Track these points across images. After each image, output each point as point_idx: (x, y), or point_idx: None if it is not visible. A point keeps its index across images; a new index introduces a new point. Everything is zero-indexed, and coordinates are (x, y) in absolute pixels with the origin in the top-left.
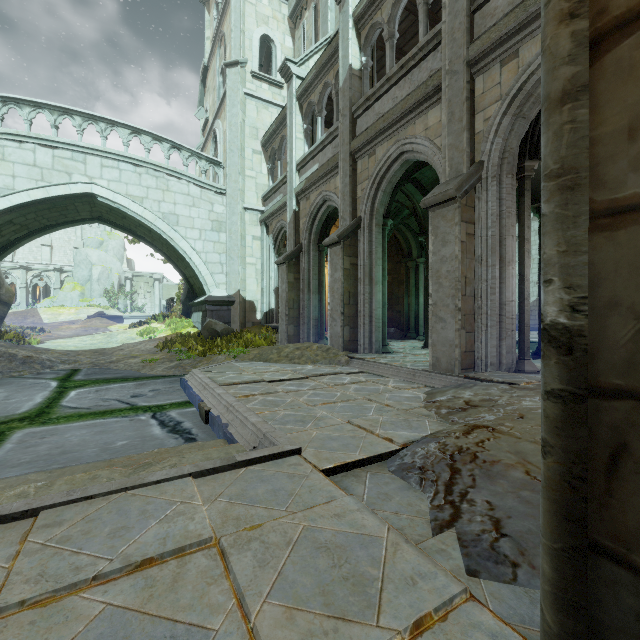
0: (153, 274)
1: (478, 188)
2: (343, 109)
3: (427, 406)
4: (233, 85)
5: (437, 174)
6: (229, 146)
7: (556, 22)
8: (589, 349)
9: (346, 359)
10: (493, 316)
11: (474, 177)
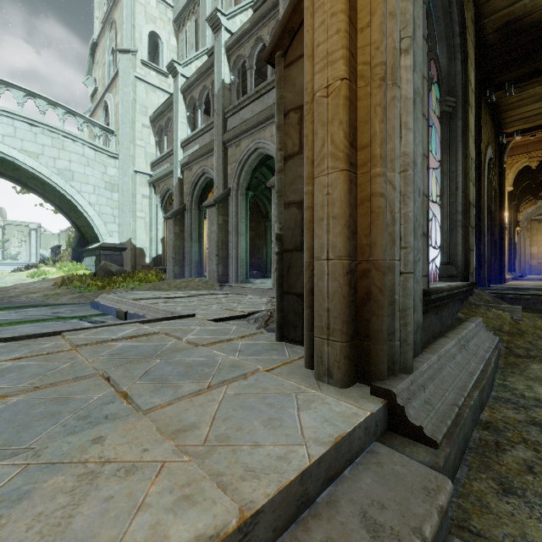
0: (29, 223)
1: None
2: (218, 110)
3: (267, 303)
4: (125, 68)
5: None
6: (121, 118)
7: (277, 150)
8: (284, 240)
9: (220, 286)
10: None
11: None
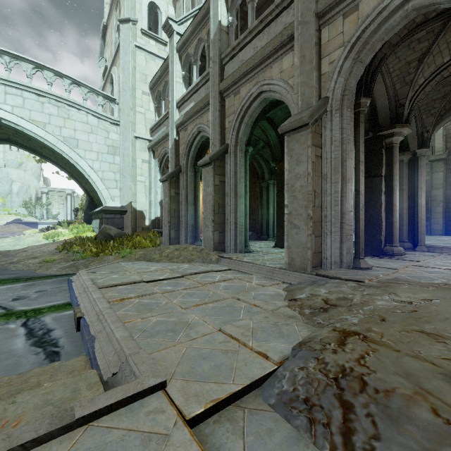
0: (65, 190)
1: (324, 119)
2: (214, 57)
3: (290, 305)
4: (126, 38)
5: (286, 114)
6: (122, 86)
7: None
8: None
9: (216, 258)
10: (336, 223)
11: (322, 109)
